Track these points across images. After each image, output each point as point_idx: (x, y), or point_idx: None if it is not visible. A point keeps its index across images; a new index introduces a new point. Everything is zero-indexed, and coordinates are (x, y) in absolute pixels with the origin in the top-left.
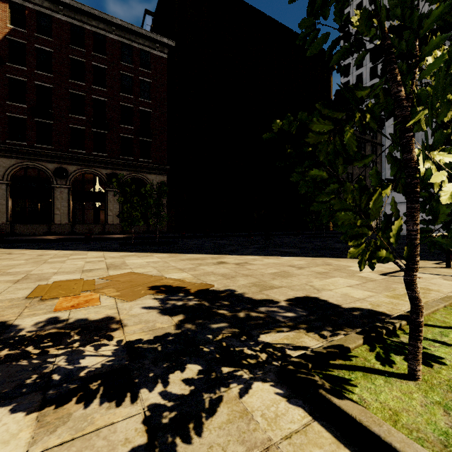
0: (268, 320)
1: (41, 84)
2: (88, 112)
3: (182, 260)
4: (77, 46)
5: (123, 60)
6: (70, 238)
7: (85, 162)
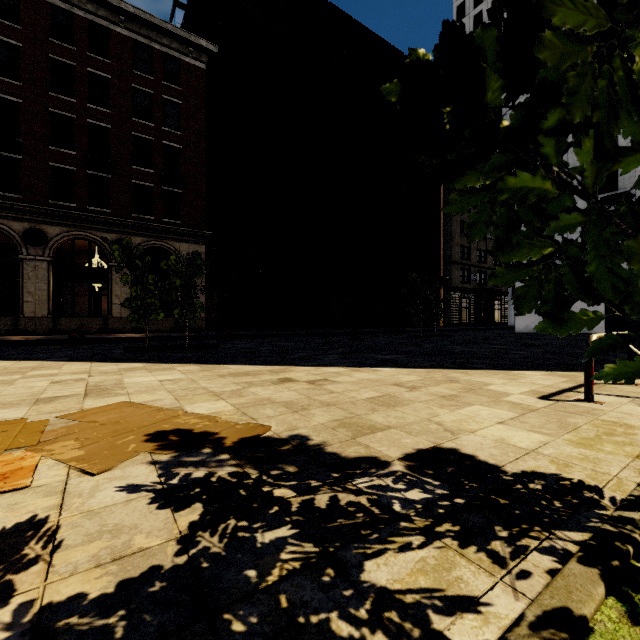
0: (375, 513)
1: (1, 96)
2: (80, 144)
3: (221, 377)
4: (62, 42)
5: (137, 68)
6: (48, 339)
7: (76, 221)
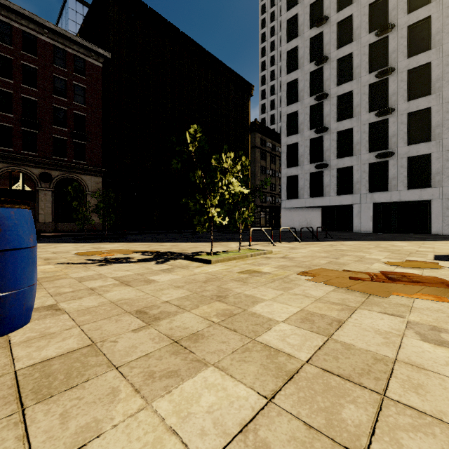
0: (183, 255)
1: None
2: (16, 110)
3: (138, 245)
4: (3, 42)
5: (55, 62)
6: None
7: (13, 160)
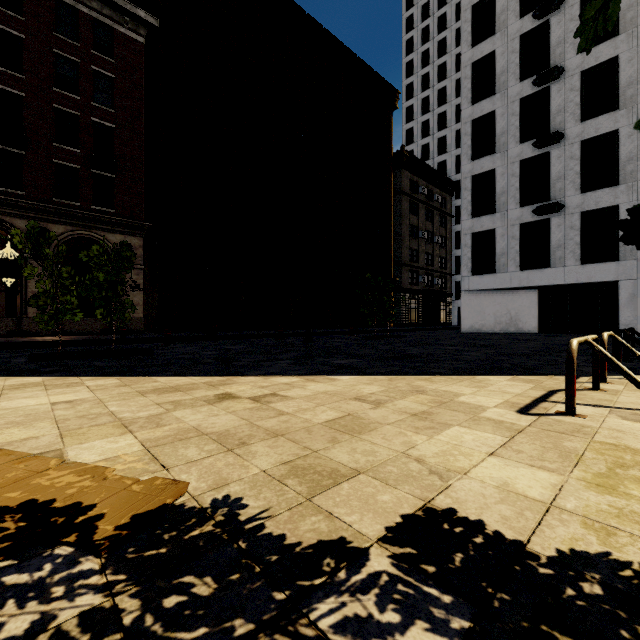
0: None
1: None
2: None
3: (141, 395)
4: None
5: (59, 31)
6: None
7: None
